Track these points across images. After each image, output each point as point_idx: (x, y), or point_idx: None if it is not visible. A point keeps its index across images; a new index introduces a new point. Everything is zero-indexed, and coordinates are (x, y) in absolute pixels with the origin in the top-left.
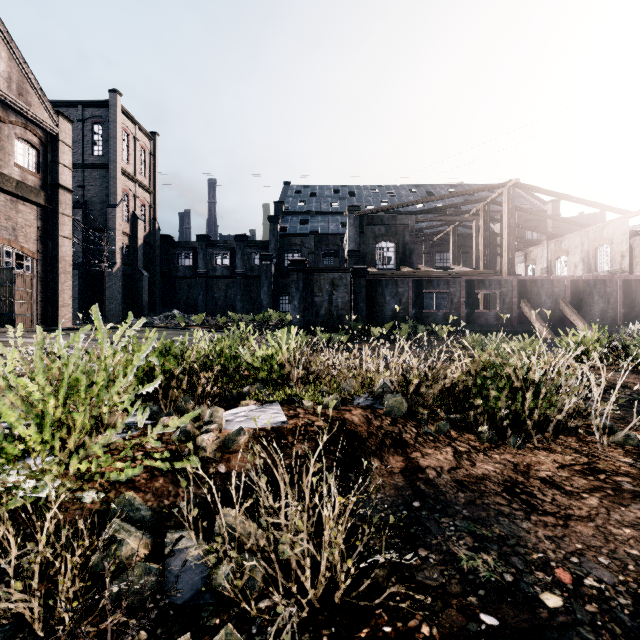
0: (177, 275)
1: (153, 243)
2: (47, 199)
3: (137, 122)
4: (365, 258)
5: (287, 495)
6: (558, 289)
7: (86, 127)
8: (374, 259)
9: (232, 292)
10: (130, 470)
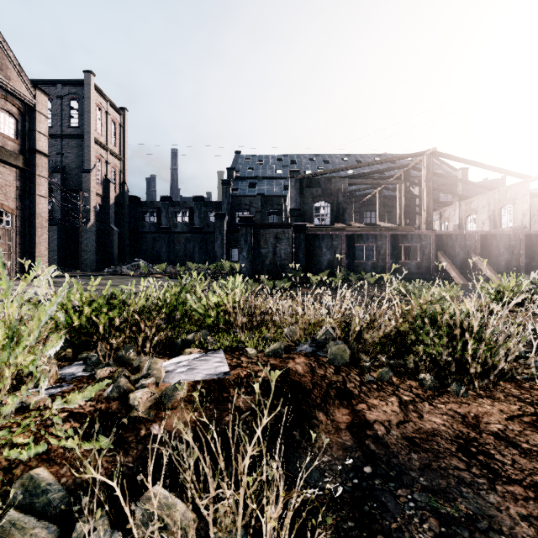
0: (143, 230)
1: (123, 203)
2: (25, 162)
3: (109, 99)
4: (304, 216)
5: (226, 460)
6: (470, 242)
7: (64, 102)
8: (312, 216)
9: (191, 245)
10: (33, 447)
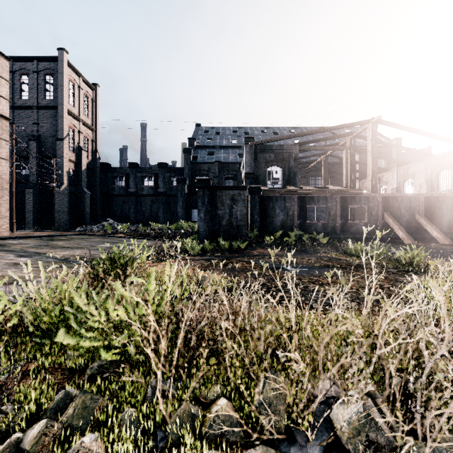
0: (113, 193)
1: (95, 169)
2: None
3: (81, 75)
4: (258, 179)
5: None
6: (414, 204)
7: (40, 77)
8: (265, 180)
9: (156, 206)
10: None
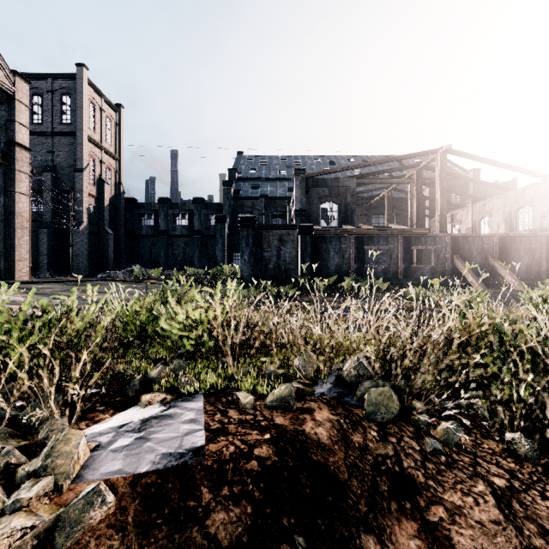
0: (140, 234)
1: (118, 205)
2: (3, 156)
3: (103, 94)
4: (310, 217)
5: None
6: (488, 245)
7: (55, 98)
8: (318, 218)
9: (190, 249)
10: None
